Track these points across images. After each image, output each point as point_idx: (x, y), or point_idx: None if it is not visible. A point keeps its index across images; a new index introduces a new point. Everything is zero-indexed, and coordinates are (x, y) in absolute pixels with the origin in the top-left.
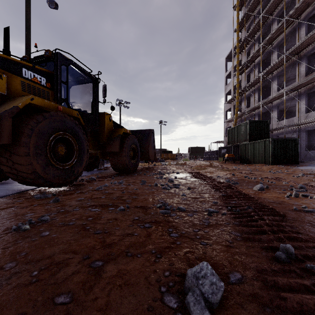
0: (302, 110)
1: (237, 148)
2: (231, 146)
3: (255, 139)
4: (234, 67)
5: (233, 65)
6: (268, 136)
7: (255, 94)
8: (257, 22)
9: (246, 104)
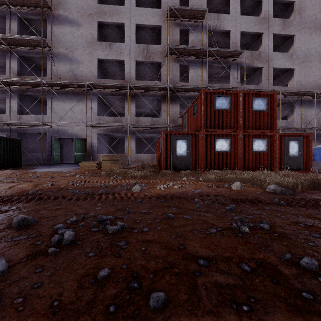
0: (15, 109)
1: None
2: None
3: None
4: None
5: None
6: None
7: None
8: None
9: None
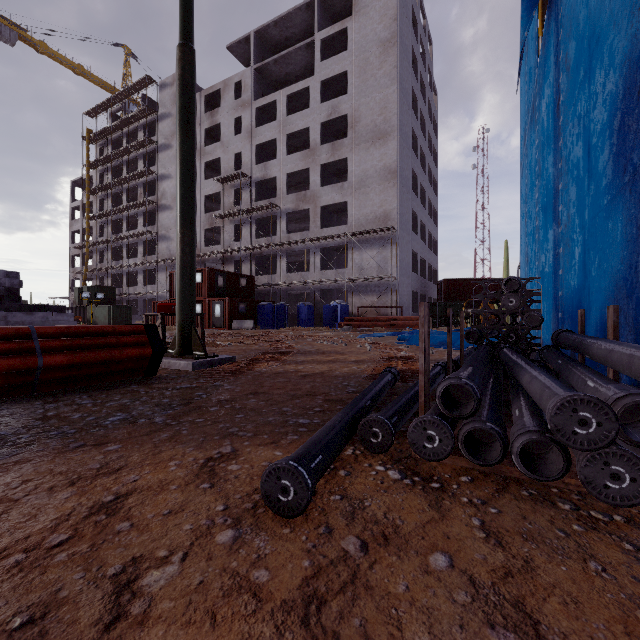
0: (142, 282)
1: (86, 310)
2: (78, 307)
3: (103, 303)
4: (84, 203)
5: (82, 206)
6: (115, 301)
7: (108, 251)
8: (109, 183)
9: (100, 259)
